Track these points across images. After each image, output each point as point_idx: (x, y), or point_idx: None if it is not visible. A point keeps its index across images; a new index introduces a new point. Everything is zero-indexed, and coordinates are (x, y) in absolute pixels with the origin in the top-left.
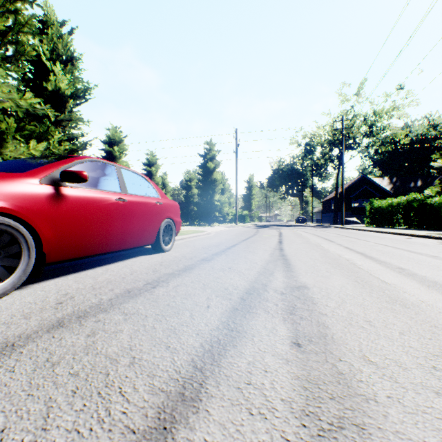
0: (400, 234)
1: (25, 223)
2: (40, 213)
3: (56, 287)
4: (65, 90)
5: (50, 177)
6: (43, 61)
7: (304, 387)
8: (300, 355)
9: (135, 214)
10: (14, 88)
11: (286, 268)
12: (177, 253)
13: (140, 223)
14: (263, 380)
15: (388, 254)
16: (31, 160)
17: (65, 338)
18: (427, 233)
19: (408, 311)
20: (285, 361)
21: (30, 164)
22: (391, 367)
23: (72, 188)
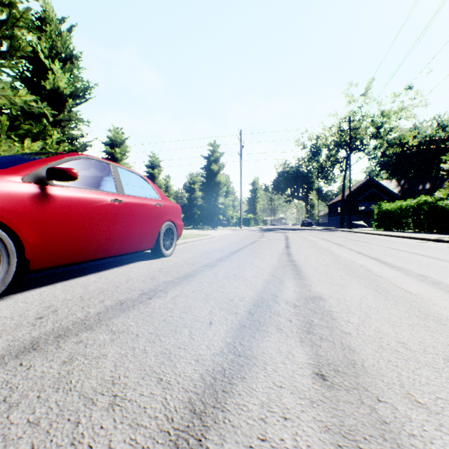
0: (411, 238)
1: (5, 226)
2: (22, 214)
3: (41, 298)
4: (64, 89)
5: (35, 174)
6: (41, 59)
7: (339, 445)
8: (327, 392)
9: (132, 216)
10: (8, 84)
11: (297, 276)
12: (179, 259)
13: (138, 226)
14: (282, 433)
15: (404, 259)
16: (16, 157)
17: (35, 366)
18: (439, 236)
19: (446, 329)
20: (308, 402)
21: (13, 160)
22: (447, 411)
23: (60, 188)
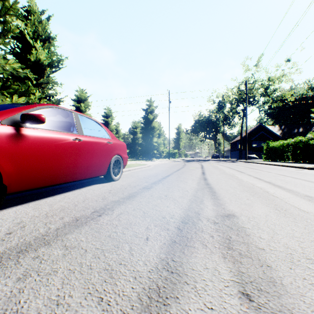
0: (291, 167)
1: None
2: None
3: (14, 215)
4: (43, 60)
5: (12, 119)
6: (27, 39)
7: None
8: None
9: (89, 151)
10: (1, 55)
11: (213, 196)
12: (124, 182)
13: (94, 158)
14: None
15: (291, 183)
16: None
17: None
18: (312, 166)
19: None
20: None
21: None
22: None
23: (32, 129)
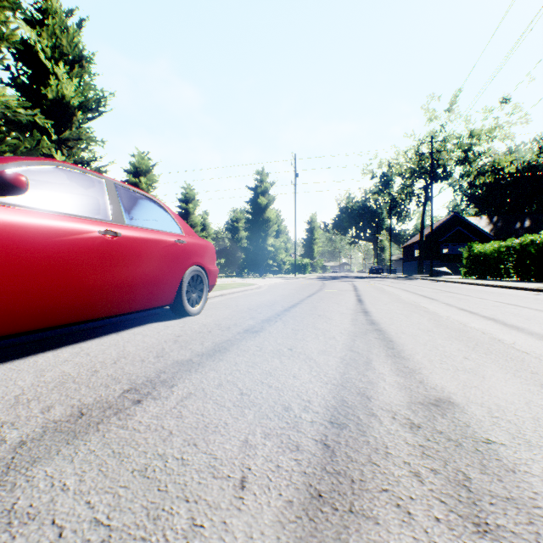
0: (519, 288)
1: None
2: None
3: None
4: (70, 98)
5: None
6: (42, 60)
7: None
8: None
9: (136, 257)
10: None
11: (390, 351)
12: (209, 319)
13: (147, 272)
14: None
15: (537, 321)
16: None
17: None
18: None
19: None
20: None
21: None
22: None
23: (1, 207)
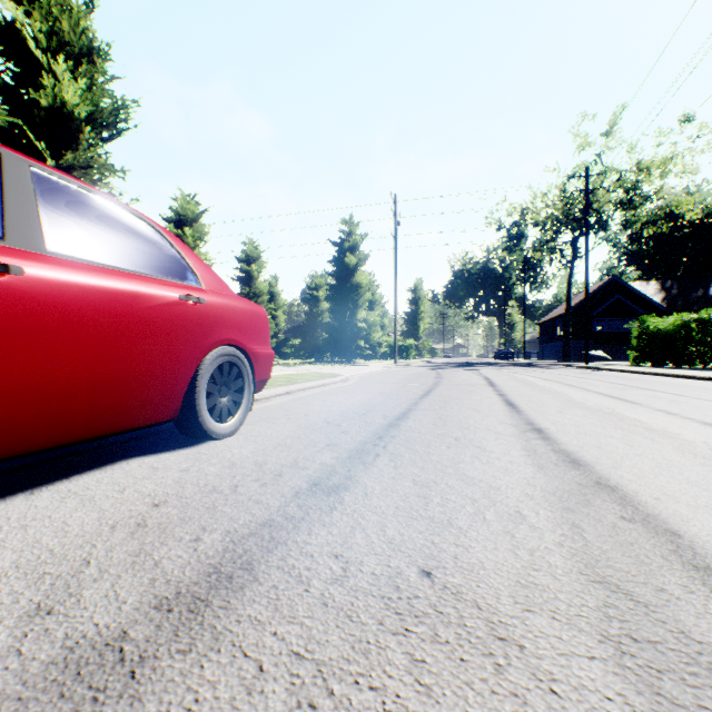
0: None
1: None
2: None
3: None
4: (73, 106)
5: None
6: (33, 52)
7: None
8: None
9: (69, 325)
10: None
11: None
12: (248, 447)
13: (102, 358)
14: None
15: None
16: None
17: None
18: None
19: None
20: None
21: None
22: None
23: None
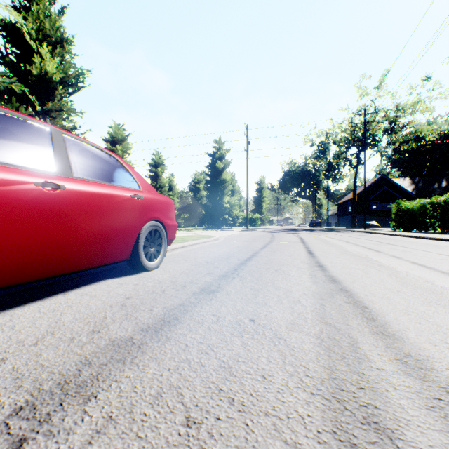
0: None
1: None
2: None
3: None
4: (52, 74)
5: None
6: (27, 41)
7: None
8: None
9: (84, 212)
10: None
11: (373, 324)
12: (166, 274)
13: (97, 228)
14: None
15: None
16: None
17: None
18: None
19: None
20: None
21: None
22: None
23: None
